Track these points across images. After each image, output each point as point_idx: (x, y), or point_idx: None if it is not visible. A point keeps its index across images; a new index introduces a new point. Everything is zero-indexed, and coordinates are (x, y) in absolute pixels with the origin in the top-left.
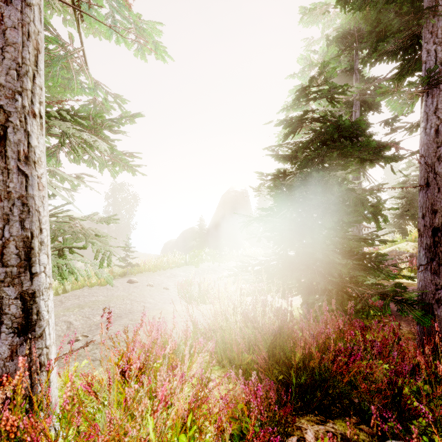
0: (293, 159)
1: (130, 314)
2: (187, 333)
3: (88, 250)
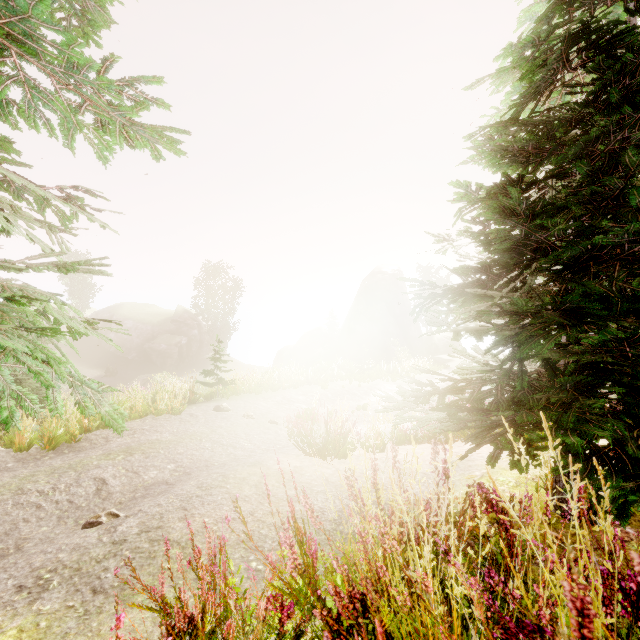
0: (533, 160)
1: (205, 470)
2: None
3: (172, 359)
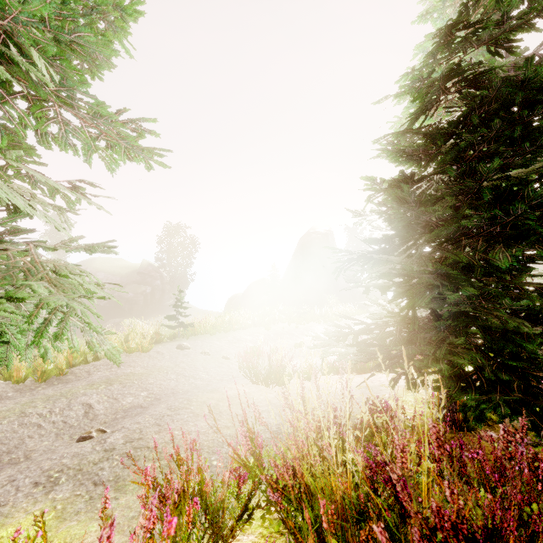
0: (424, 158)
1: (172, 396)
2: None
3: (138, 305)
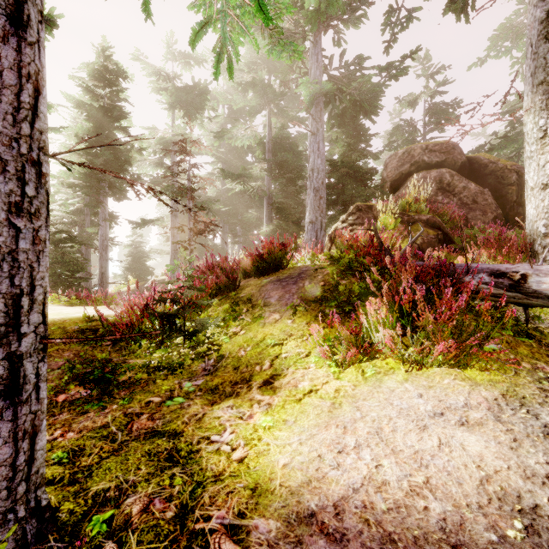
0: None
1: None
2: None
3: None
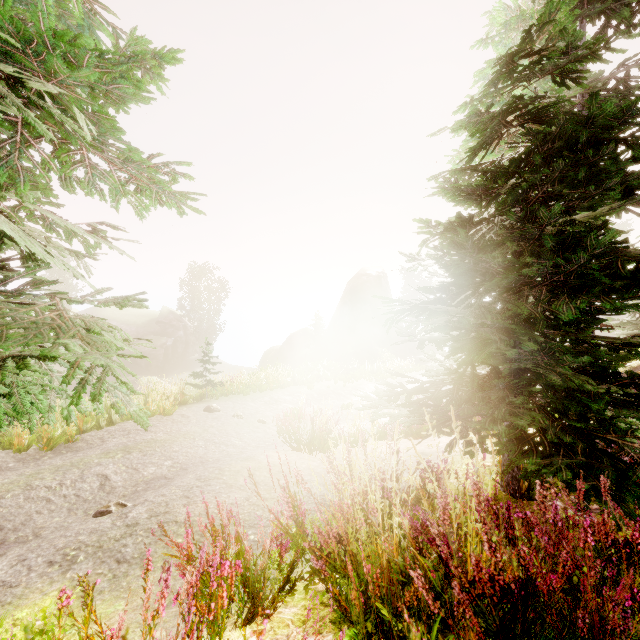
0: (484, 198)
1: (201, 466)
2: (258, 636)
3: (157, 360)
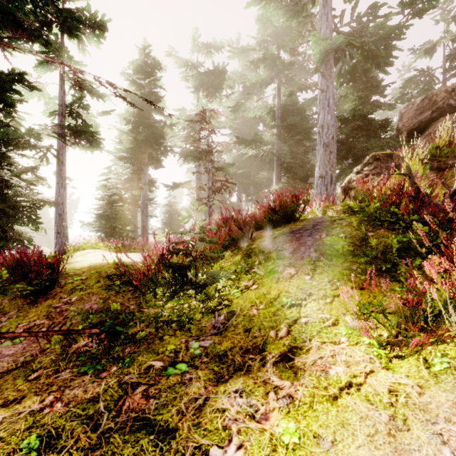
0: (104, 200)
1: None
2: None
3: None
